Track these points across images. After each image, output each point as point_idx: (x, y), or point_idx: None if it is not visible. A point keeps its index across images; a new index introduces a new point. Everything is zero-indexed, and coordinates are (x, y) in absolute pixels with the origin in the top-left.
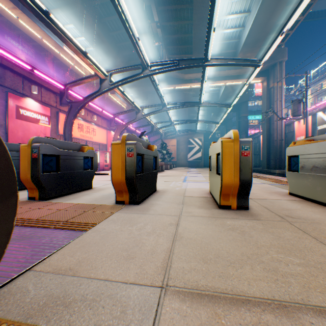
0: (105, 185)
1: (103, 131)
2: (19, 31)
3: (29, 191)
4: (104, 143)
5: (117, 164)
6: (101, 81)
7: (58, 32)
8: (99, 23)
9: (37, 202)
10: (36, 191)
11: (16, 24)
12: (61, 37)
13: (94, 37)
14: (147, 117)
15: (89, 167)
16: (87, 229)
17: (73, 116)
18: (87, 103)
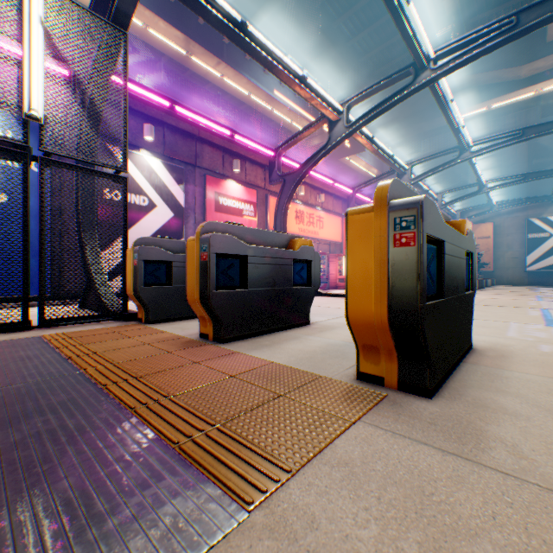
0: (334, 318)
1: (334, 220)
2: (225, 96)
3: (200, 323)
4: (336, 241)
5: (362, 271)
6: (329, 126)
7: (260, 54)
8: (327, 32)
9: (206, 347)
10: (209, 323)
11: (221, 87)
12: (264, 63)
13: (320, 62)
14: (420, 183)
15: (304, 280)
16: (251, 503)
17: (287, 198)
18: (308, 172)
